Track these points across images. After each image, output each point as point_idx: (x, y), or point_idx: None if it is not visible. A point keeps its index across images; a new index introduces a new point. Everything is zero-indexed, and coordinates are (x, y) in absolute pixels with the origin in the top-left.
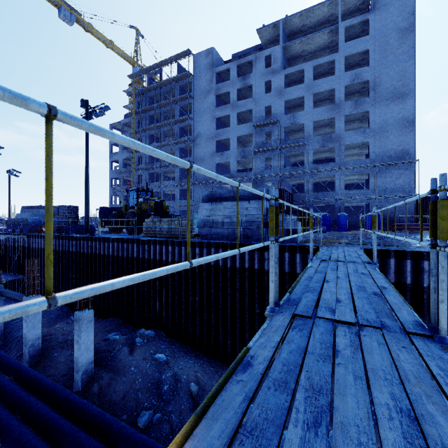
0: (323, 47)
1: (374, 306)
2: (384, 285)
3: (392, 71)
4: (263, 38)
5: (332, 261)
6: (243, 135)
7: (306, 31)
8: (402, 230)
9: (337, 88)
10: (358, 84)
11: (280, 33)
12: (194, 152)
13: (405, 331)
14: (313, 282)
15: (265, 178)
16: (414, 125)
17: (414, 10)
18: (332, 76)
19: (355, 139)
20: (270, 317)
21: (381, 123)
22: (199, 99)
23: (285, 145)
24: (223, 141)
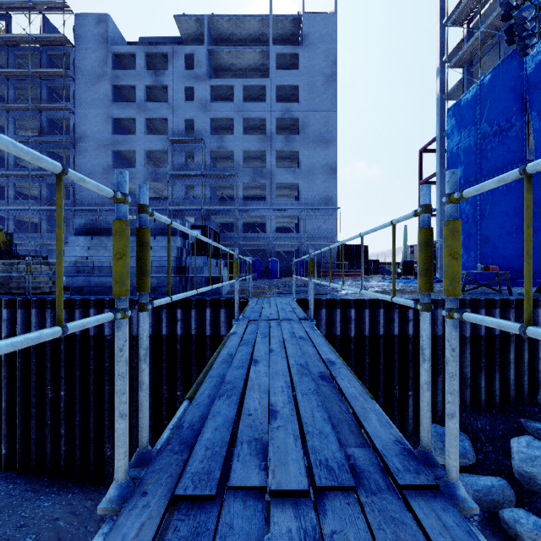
0: (254, 67)
1: (328, 410)
2: (331, 357)
3: (318, 114)
4: (183, 30)
5: (264, 320)
6: (155, 150)
7: (235, 42)
8: (327, 277)
9: (269, 118)
10: (288, 119)
11: (205, 32)
12: (74, 161)
13: (393, 480)
14: (233, 368)
15: (186, 212)
16: (336, 173)
17: (336, 60)
18: (263, 103)
19: (286, 178)
20: (113, 515)
21: (309, 166)
22: (83, 83)
23: (211, 173)
24: (125, 154)
